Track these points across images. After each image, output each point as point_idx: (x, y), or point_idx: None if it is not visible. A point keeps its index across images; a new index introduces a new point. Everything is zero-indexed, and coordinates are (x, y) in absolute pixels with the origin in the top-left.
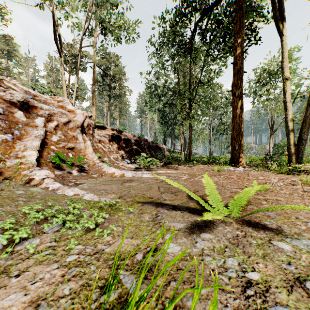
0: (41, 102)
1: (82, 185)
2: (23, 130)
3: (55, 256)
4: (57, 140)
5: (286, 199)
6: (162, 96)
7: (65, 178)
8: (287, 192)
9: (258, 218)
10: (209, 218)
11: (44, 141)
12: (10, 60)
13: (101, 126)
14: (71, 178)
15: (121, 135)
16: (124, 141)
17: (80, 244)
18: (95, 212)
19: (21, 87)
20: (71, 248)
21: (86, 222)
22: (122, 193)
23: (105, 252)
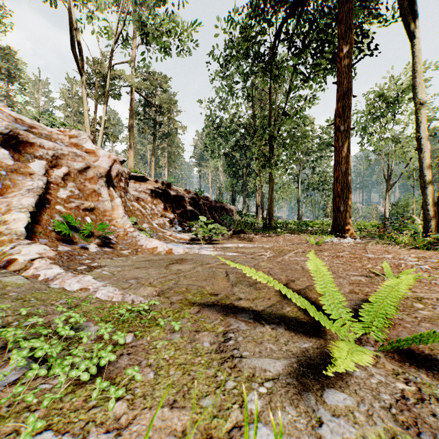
0: (41, 137)
1: (100, 269)
2: (7, 179)
3: None
4: (67, 196)
5: None
6: (229, 134)
7: (73, 258)
8: None
9: None
10: (350, 364)
11: (45, 198)
12: (11, 83)
13: (141, 177)
14: (84, 258)
15: (170, 191)
16: (174, 199)
17: (51, 428)
18: (106, 333)
19: (7, 113)
20: None
21: (78, 361)
22: (165, 286)
23: None
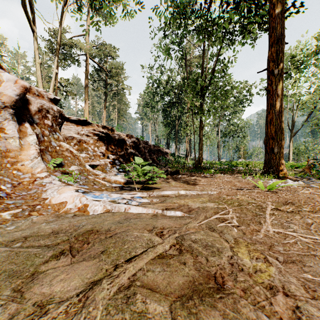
0: None
1: None
2: None
3: None
4: None
5: None
6: (164, 94)
7: None
8: None
9: None
10: None
11: None
12: None
13: (83, 121)
14: None
15: (113, 135)
16: (116, 142)
17: None
18: None
19: None
20: None
21: None
22: None
23: None
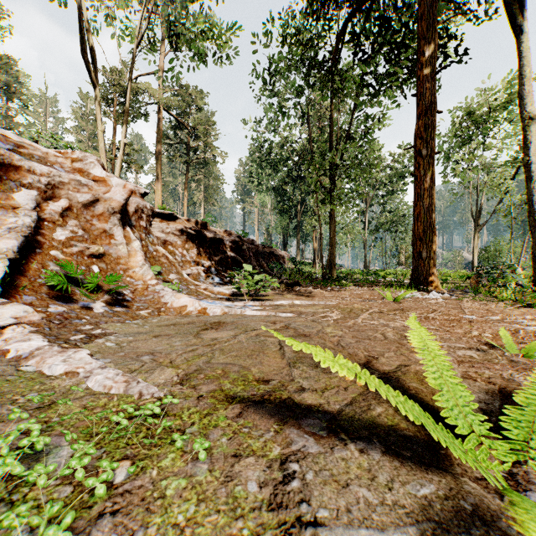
0: (33, 160)
1: (103, 339)
2: None
3: None
4: (66, 238)
5: None
6: (280, 163)
7: (68, 323)
8: None
9: None
10: None
11: (35, 240)
12: (10, 99)
13: (168, 215)
14: (84, 322)
15: (206, 232)
16: (211, 243)
17: None
18: (79, 467)
19: None
20: None
21: None
22: (193, 366)
23: None
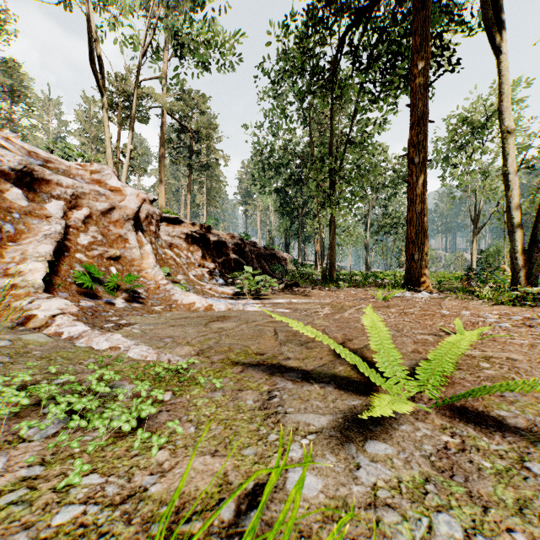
0: (59, 173)
1: (129, 327)
2: (21, 223)
3: (30, 508)
4: (88, 242)
5: (526, 358)
6: (282, 166)
7: (98, 315)
8: (523, 342)
9: (481, 401)
10: (388, 411)
11: (64, 245)
12: (16, 103)
13: (174, 219)
14: (111, 315)
15: (210, 235)
16: (214, 246)
17: (96, 472)
18: (143, 390)
19: (19, 145)
20: (72, 484)
21: (118, 414)
22: (205, 345)
23: (149, 494)
